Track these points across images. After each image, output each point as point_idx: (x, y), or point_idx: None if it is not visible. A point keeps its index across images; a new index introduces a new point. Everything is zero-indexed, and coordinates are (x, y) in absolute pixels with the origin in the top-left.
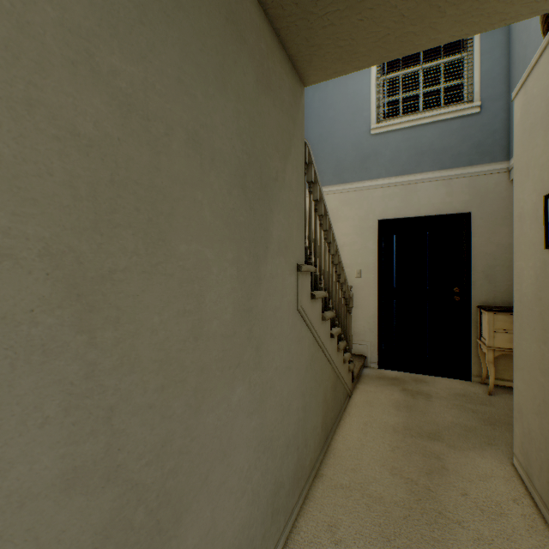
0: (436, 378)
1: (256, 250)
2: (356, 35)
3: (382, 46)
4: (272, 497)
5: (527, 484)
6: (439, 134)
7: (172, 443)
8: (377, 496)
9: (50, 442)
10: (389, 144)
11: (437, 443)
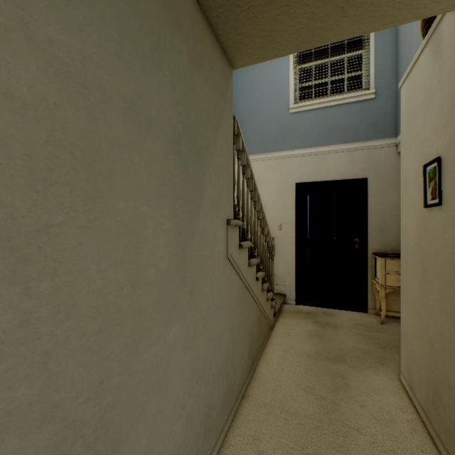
0: (341, 311)
1: (190, 207)
2: (275, 27)
3: (297, 38)
4: (204, 419)
5: (411, 395)
6: (343, 114)
7: (110, 380)
8: (293, 411)
9: None
10: (304, 121)
11: (341, 365)
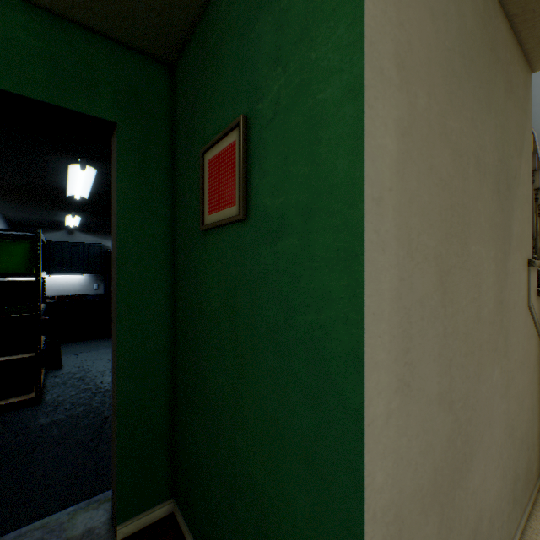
0: None
1: (503, 247)
2: None
3: None
4: (512, 484)
5: None
6: None
7: (468, 398)
8: None
9: (434, 371)
10: None
11: None
